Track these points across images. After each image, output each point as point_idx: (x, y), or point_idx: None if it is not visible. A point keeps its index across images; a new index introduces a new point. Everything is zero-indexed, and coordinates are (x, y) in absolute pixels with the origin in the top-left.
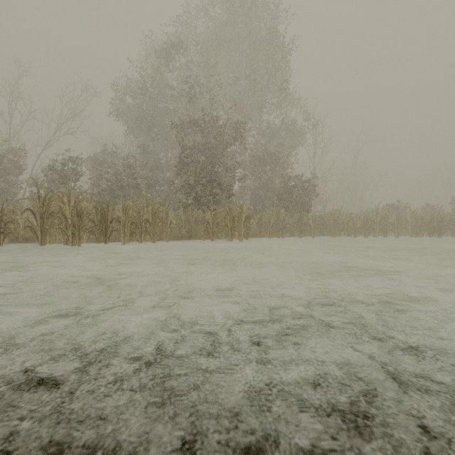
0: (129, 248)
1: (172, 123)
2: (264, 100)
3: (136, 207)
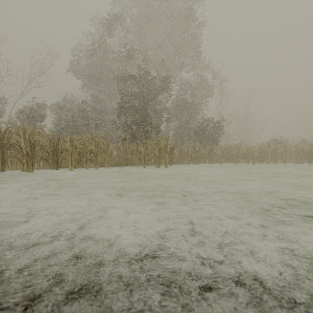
0: (73, 174)
1: (113, 76)
2: (183, 61)
3: (82, 140)
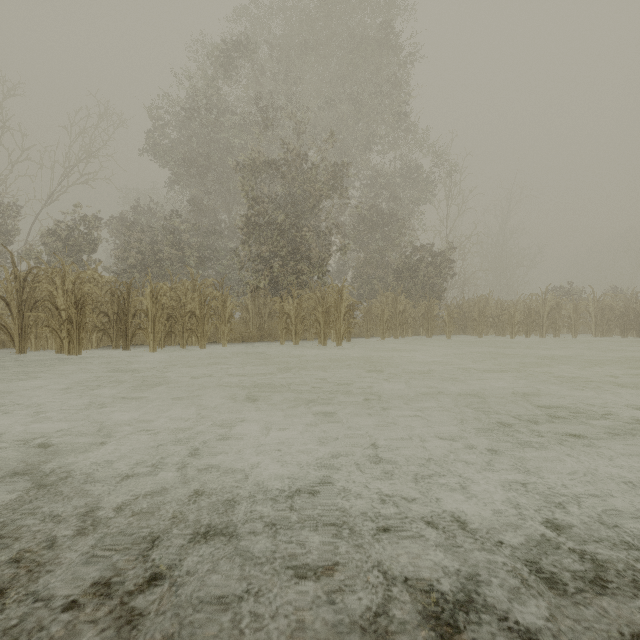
0: (159, 358)
1: (234, 164)
2: (373, 132)
3: (174, 293)
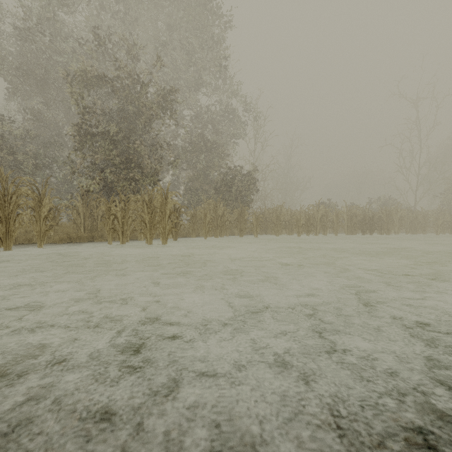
0: None
1: (66, 73)
2: (199, 75)
3: None
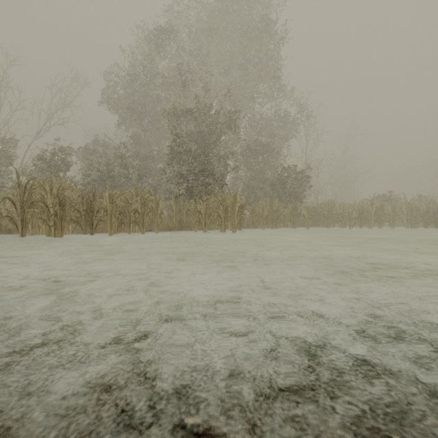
0: (115, 239)
1: (163, 111)
2: (256, 90)
3: (124, 197)
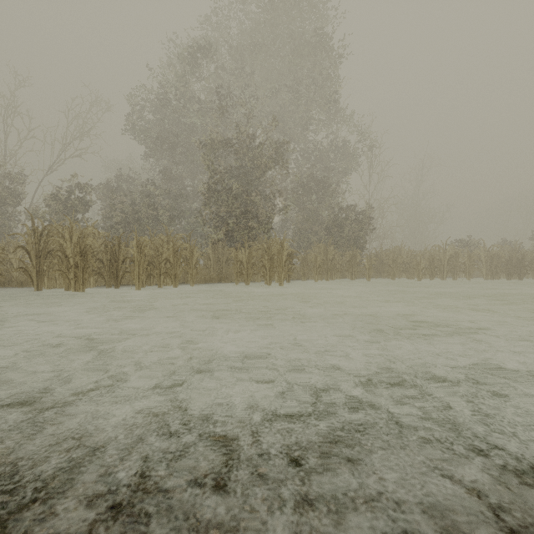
0: (143, 294)
1: (199, 142)
2: (309, 116)
3: (154, 244)
